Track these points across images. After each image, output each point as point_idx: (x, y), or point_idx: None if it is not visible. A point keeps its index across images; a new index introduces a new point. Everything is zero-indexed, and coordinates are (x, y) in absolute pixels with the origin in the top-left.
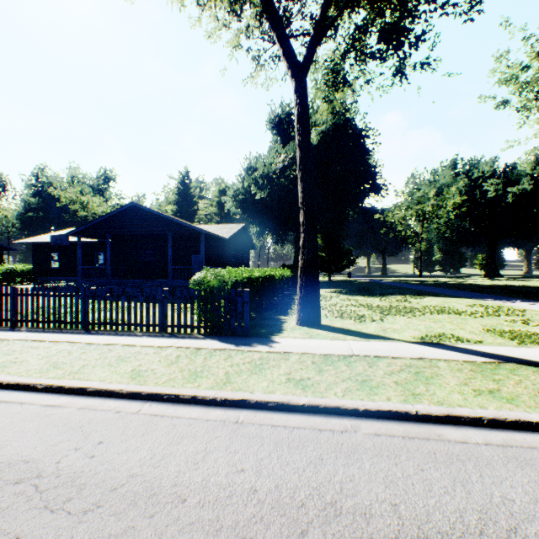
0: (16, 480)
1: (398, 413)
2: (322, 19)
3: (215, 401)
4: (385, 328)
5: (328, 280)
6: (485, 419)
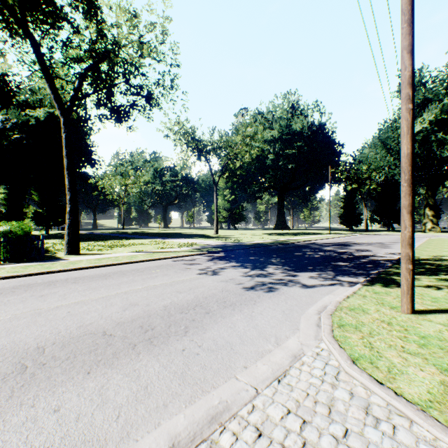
0: (32, 284)
1: (129, 262)
2: (80, 88)
3: (69, 270)
4: (115, 251)
5: (47, 233)
6: (148, 260)
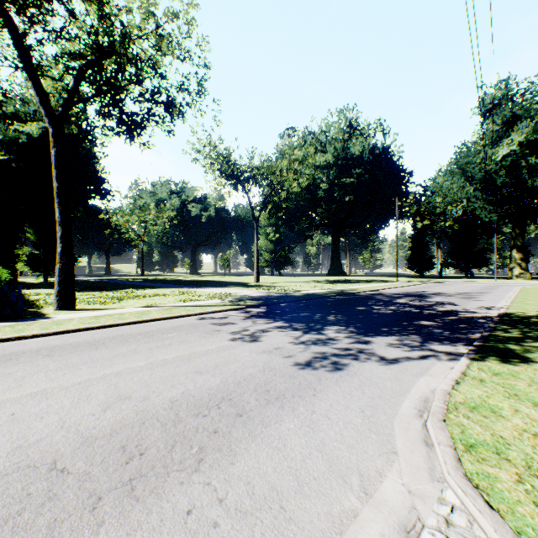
0: None
1: (137, 321)
2: (76, 89)
3: (50, 334)
4: (124, 305)
5: (46, 280)
6: (164, 318)
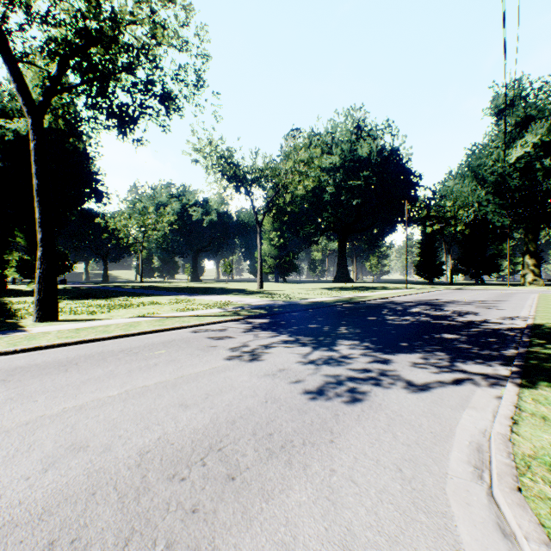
0: None
1: (123, 335)
2: (59, 77)
3: (16, 351)
4: (113, 315)
5: None
6: (155, 330)
